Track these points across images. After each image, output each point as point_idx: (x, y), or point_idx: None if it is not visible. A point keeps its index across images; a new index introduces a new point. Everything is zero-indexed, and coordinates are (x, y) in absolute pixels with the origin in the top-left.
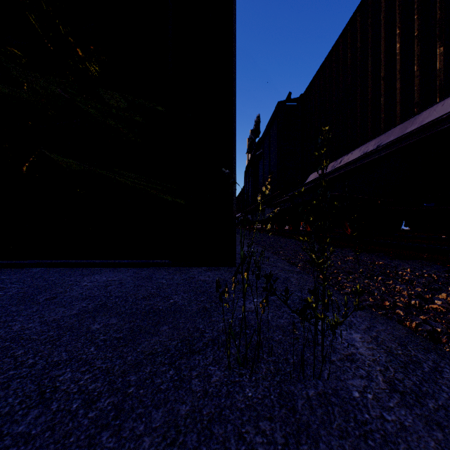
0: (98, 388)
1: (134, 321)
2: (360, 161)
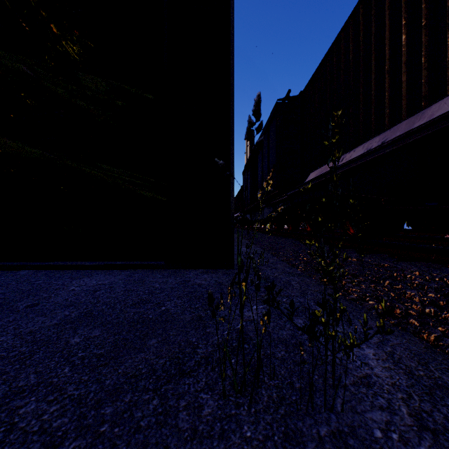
0: (64, 425)
1: (119, 333)
2: (363, 158)
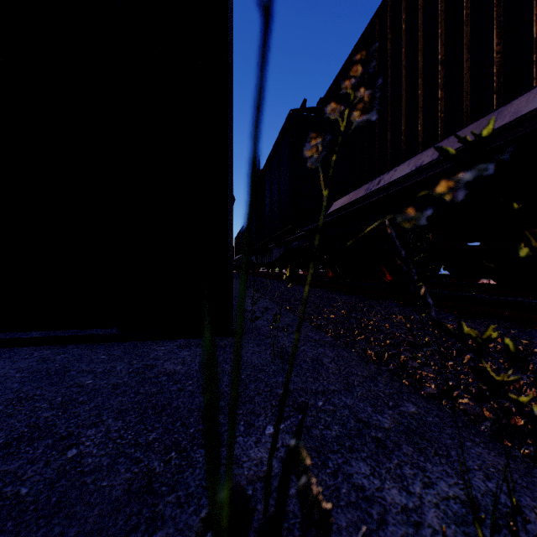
0: None
1: None
2: (411, 178)
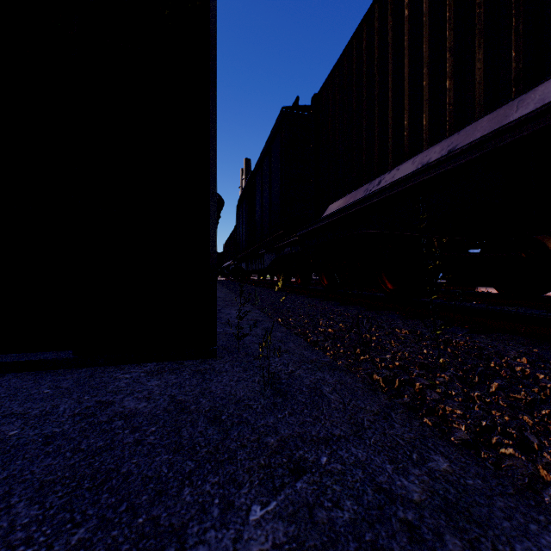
0: None
1: None
2: (417, 177)
